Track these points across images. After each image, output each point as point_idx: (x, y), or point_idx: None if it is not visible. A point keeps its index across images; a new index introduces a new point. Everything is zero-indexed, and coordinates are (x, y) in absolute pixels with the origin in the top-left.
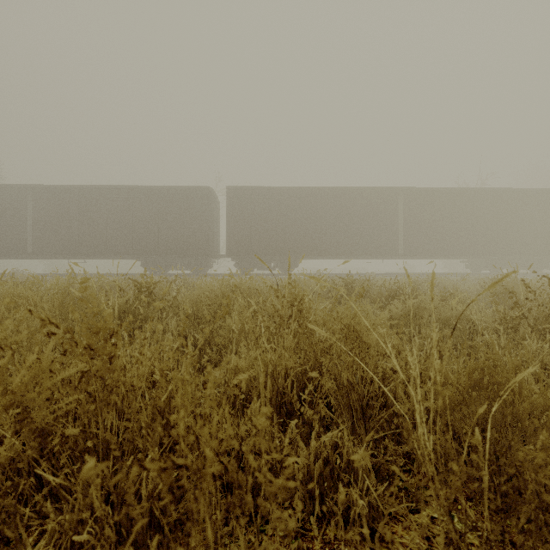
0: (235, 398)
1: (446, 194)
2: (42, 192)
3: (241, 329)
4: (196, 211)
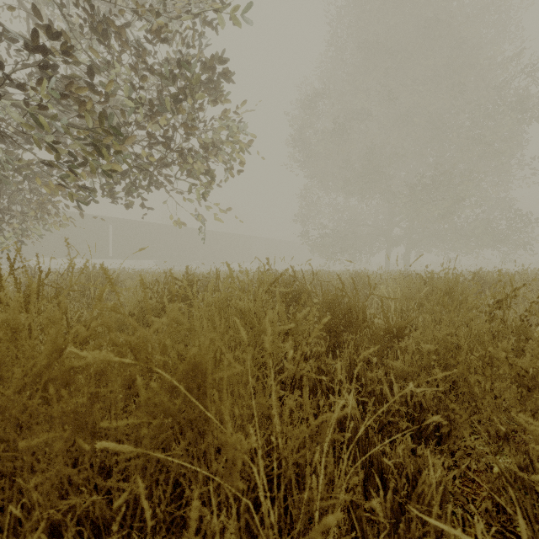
0: None
1: (139, 224)
2: None
3: None
4: None
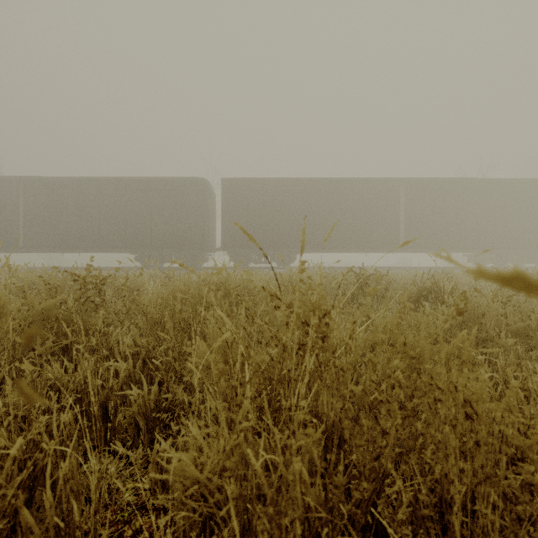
0: None
1: (449, 185)
2: (33, 184)
3: (216, 360)
4: (190, 203)
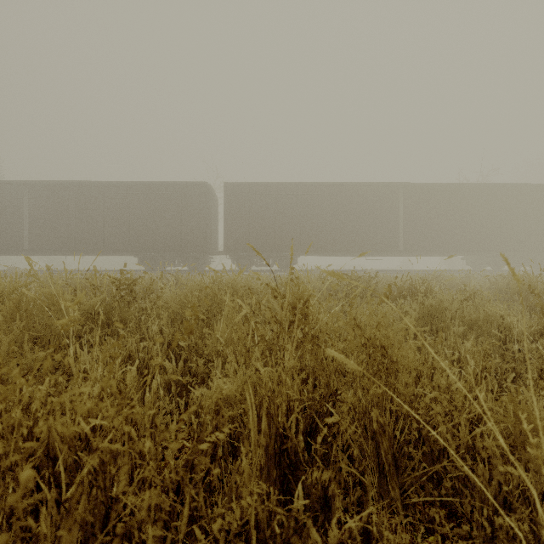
0: (215, 447)
1: (447, 190)
2: (38, 189)
3: (231, 337)
4: (193, 207)
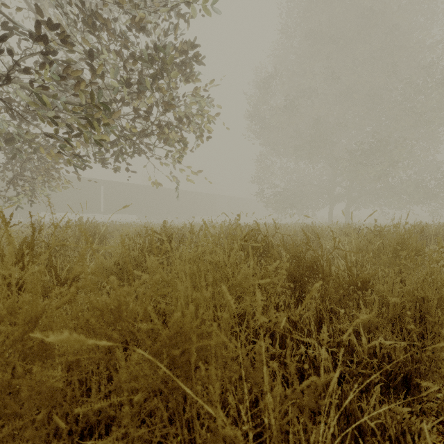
0: None
1: (124, 185)
2: None
3: None
4: None
